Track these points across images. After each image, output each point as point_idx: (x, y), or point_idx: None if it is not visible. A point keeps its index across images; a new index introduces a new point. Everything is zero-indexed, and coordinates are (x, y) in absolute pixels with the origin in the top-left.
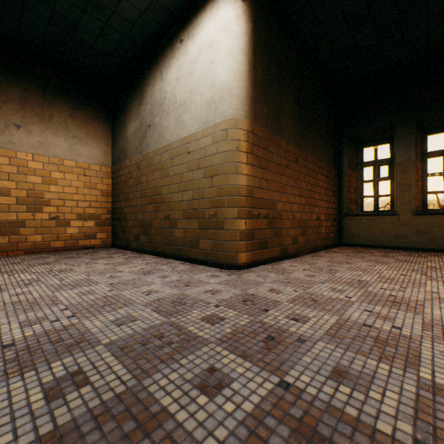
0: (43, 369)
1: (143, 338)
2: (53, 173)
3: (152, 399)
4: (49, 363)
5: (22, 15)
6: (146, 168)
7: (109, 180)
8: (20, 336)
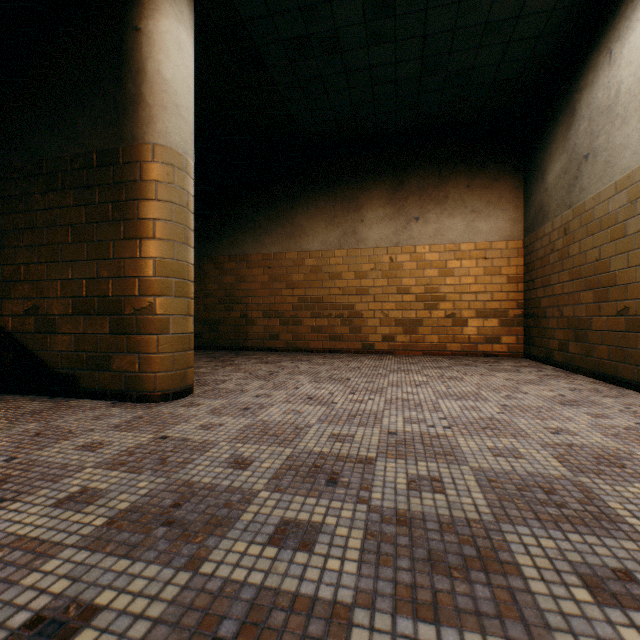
0: (410, 462)
1: (522, 482)
2: (447, 262)
3: (504, 546)
4: (416, 460)
5: (418, 101)
6: (577, 231)
7: (519, 259)
8: (401, 429)
